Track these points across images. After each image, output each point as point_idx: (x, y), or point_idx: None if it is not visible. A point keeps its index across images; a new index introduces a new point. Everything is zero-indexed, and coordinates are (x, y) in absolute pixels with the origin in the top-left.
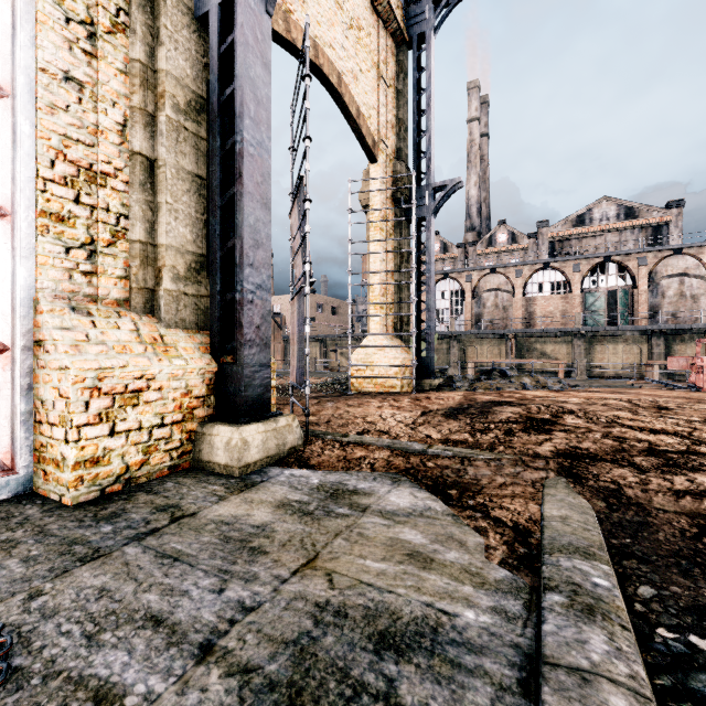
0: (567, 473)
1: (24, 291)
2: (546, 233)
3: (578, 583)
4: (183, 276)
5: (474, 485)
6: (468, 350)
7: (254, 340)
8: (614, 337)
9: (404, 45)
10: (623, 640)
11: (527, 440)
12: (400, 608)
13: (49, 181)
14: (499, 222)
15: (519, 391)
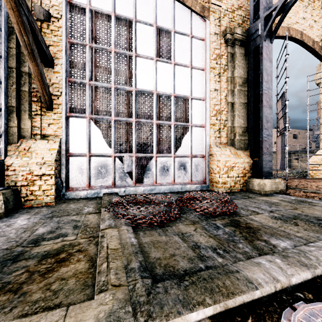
0: None
1: (207, 143)
2: None
3: None
4: (241, 134)
5: None
6: None
7: (266, 152)
8: None
9: None
10: None
11: None
12: None
13: (212, 116)
14: None
15: None
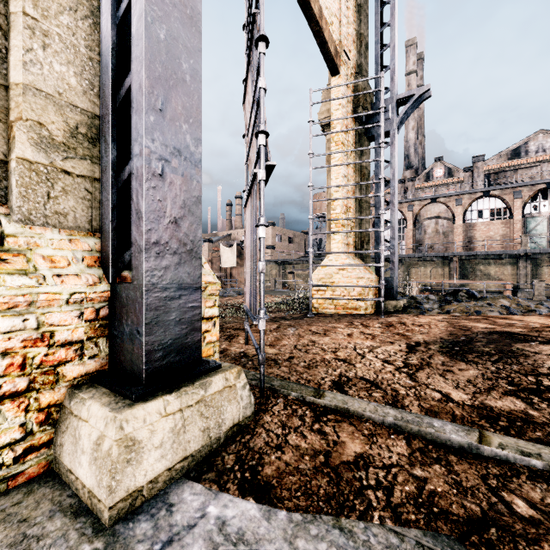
0: None
1: None
2: (481, 166)
3: None
4: (61, 143)
5: None
6: (412, 271)
7: (166, 243)
8: None
9: None
10: None
11: None
12: None
13: None
14: (436, 159)
15: (504, 315)
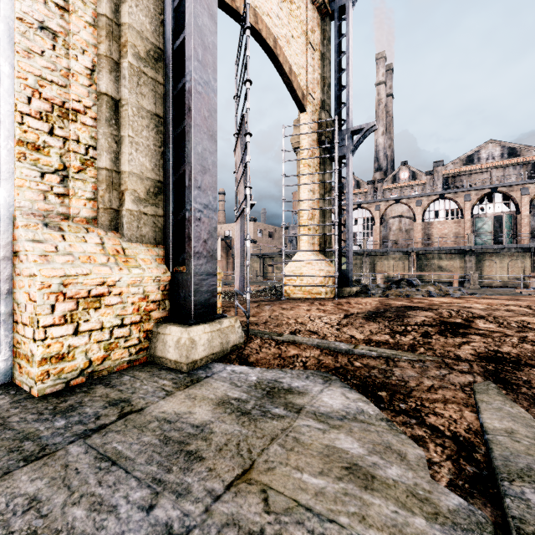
0: (495, 378)
1: (4, 209)
2: (441, 171)
3: None
4: (143, 198)
5: (403, 387)
6: (377, 264)
7: (201, 252)
8: (501, 253)
9: (327, 17)
10: None
11: (445, 343)
12: None
13: (25, 115)
14: (401, 163)
15: (425, 297)
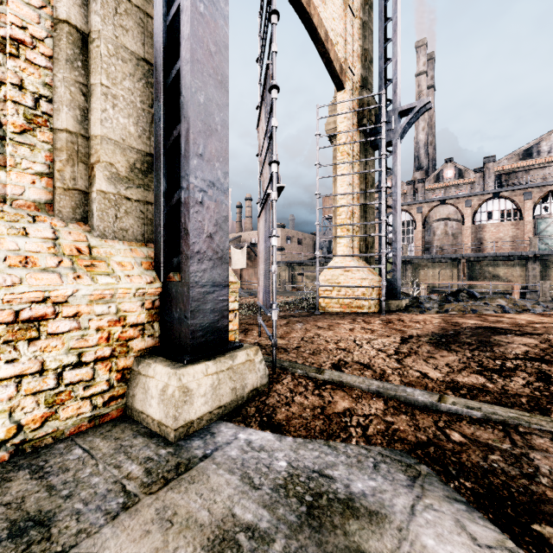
0: None
1: None
2: (492, 167)
3: None
4: (124, 176)
5: None
6: (420, 273)
7: (204, 252)
8: None
9: None
10: None
11: None
12: None
13: None
14: (446, 160)
15: (498, 313)
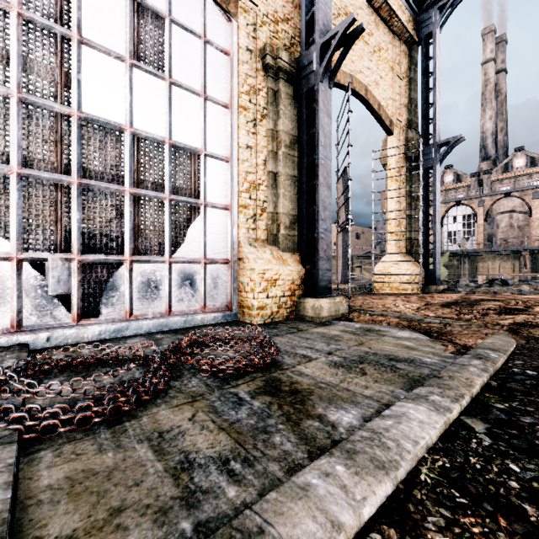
0: (512, 331)
1: (235, 238)
2: None
3: (481, 354)
4: (288, 226)
5: (448, 333)
6: (479, 265)
7: (323, 257)
8: None
9: (414, 45)
10: (489, 364)
11: (496, 318)
12: (399, 355)
13: (242, 192)
14: (515, 149)
15: (514, 295)
